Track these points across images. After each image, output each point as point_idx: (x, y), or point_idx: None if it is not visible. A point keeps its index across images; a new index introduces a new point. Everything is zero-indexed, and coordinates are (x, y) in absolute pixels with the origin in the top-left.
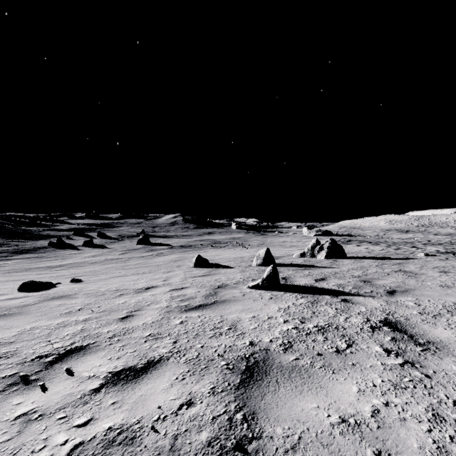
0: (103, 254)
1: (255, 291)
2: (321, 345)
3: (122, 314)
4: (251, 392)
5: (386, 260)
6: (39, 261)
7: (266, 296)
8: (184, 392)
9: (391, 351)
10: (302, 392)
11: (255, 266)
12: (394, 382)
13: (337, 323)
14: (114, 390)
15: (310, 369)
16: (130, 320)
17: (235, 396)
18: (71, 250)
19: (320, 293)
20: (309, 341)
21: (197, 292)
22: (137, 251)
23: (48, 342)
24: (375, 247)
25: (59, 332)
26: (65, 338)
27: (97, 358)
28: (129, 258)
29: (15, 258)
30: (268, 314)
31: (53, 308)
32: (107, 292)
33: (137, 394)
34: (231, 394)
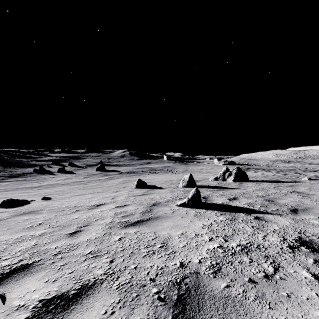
0: (71, 178)
1: (182, 209)
2: (249, 269)
3: (73, 229)
4: None
5: (280, 183)
6: (25, 183)
7: (191, 213)
8: None
9: None
10: None
11: (181, 187)
12: None
13: (257, 241)
14: None
15: (244, 301)
16: (78, 235)
17: None
18: (49, 175)
19: (235, 211)
20: (236, 263)
21: (136, 209)
22: (95, 176)
23: None
24: (268, 173)
25: (14, 247)
26: (16, 255)
27: (36, 279)
28: (89, 181)
29: (8, 180)
30: (194, 231)
31: (19, 222)
32: (66, 208)
33: None
34: None
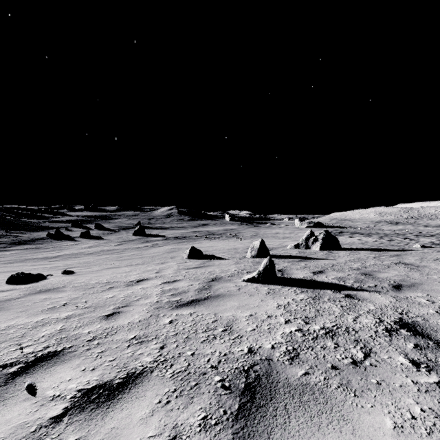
0: (99, 245)
1: (251, 285)
2: (333, 354)
3: (108, 311)
4: (253, 426)
5: (382, 251)
6: (36, 252)
7: (262, 290)
8: (167, 424)
9: (420, 364)
10: (320, 427)
11: (249, 257)
12: (437, 412)
13: (346, 324)
14: (79, 418)
15: (325, 389)
16: (116, 318)
17: (233, 432)
18: (68, 241)
19: (320, 288)
20: (318, 348)
21: (190, 285)
22: (132, 243)
23: (20, 345)
24: (367, 238)
25: (35, 332)
26: (40, 341)
27: (70, 368)
28: (124, 250)
29: (13, 249)
30: (266, 312)
31: (36, 302)
32: (97, 285)
33: (107, 426)
34: (228, 428)
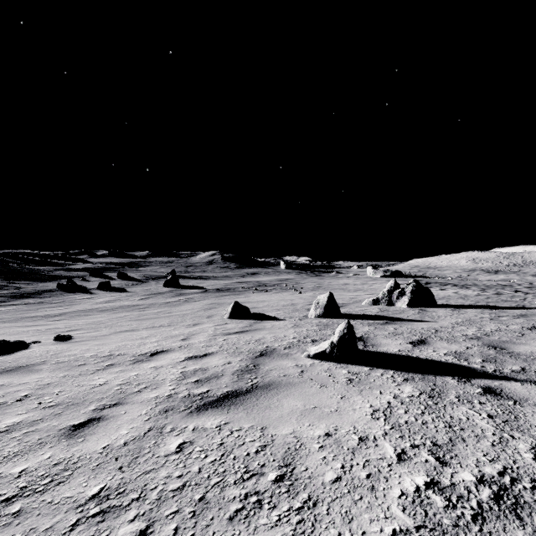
0: (120, 299)
1: (320, 364)
2: None
3: (83, 415)
4: None
5: (497, 310)
6: (39, 307)
7: (340, 375)
8: None
9: None
10: None
11: (313, 317)
12: None
13: (524, 467)
14: None
15: None
16: (87, 433)
17: None
18: (82, 294)
19: (433, 372)
20: None
21: (227, 364)
22: (161, 296)
23: None
24: (466, 291)
25: None
26: None
27: None
28: (149, 305)
29: (11, 304)
30: (355, 427)
31: None
32: (91, 360)
33: None
34: None
